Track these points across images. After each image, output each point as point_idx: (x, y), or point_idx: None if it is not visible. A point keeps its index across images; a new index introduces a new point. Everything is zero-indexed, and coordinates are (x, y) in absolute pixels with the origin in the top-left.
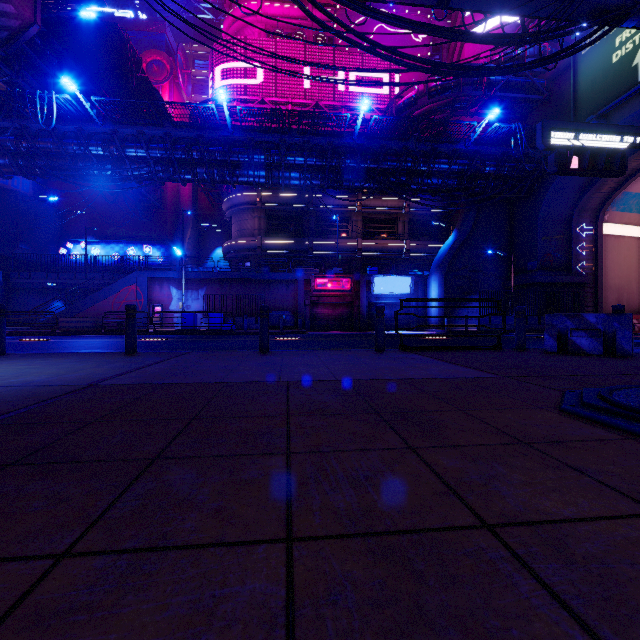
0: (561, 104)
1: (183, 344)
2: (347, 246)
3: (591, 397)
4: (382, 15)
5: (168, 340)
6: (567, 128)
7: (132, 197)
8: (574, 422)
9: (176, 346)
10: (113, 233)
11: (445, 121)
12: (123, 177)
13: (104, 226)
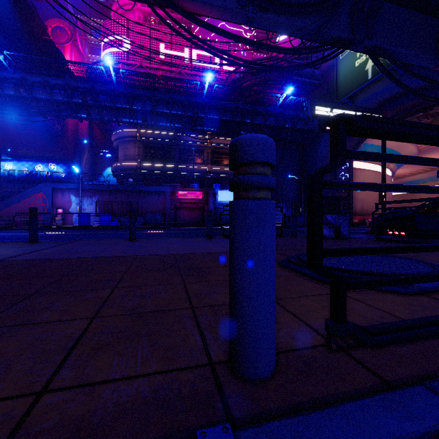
0: (329, 87)
1: (77, 236)
2: (201, 169)
3: (294, 257)
4: (210, 27)
5: (66, 233)
6: (324, 105)
7: (39, 127)
8: (278, 269)
9: (71, 237)
10: (24, 153)
11: (260, 92)
12: (31, 112)
13: (16, 148)
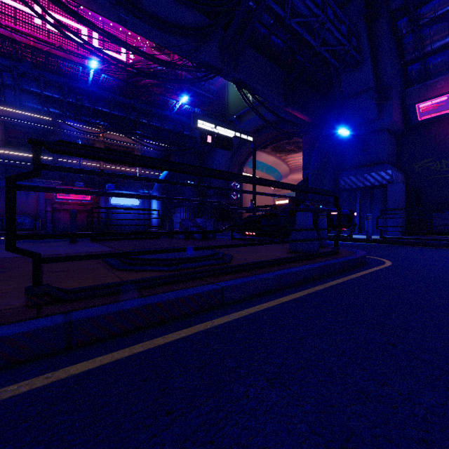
0: (223, 104)
1: None
2: (91, 166)
3: None
4: (72, 12)
5: None
6: (206, 120)
7: None
8: (95, 264)
9: None
10: None
11: (155, 94)
12: None
13: None
